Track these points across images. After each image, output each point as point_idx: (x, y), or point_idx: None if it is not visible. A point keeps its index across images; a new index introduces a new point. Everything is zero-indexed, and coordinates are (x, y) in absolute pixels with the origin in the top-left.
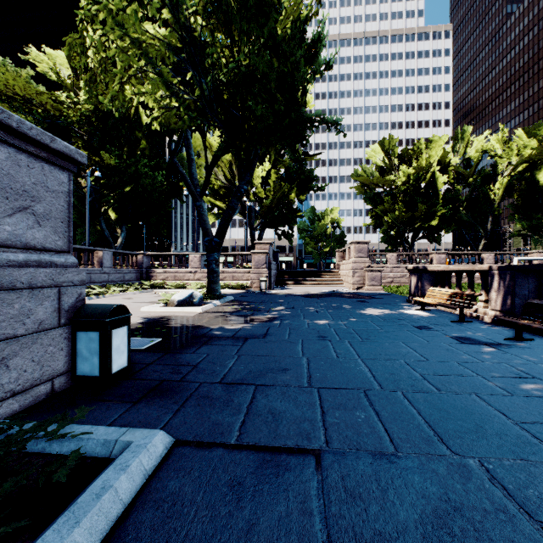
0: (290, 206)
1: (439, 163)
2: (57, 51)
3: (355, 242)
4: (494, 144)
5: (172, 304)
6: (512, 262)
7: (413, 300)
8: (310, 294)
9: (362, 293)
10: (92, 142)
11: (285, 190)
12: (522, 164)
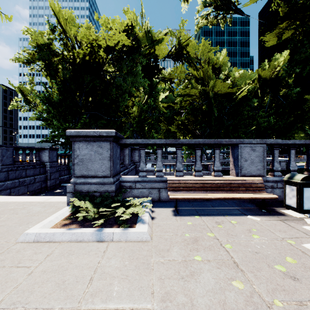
0: None
1: None
2: None
3: None
4: None
5: None
6: None
7: None
8: None
9: None
10: None
11: None
12: None
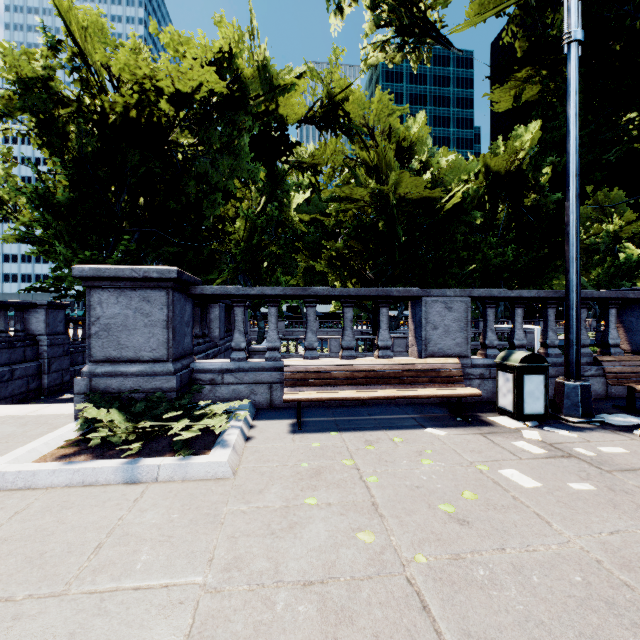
0: None
1: None
2: None
3: None
4: None
5: None
6: None
7: None
8: None
9: None
10: None
11: None
12: None
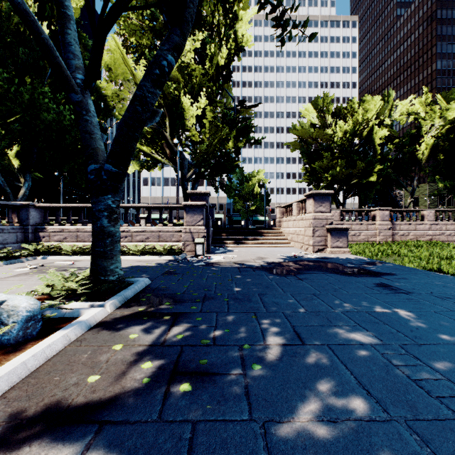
0: (229, 154)
1: (375, 119)
2: None
3: (316, 193)
4: (417, 107)
5: None
6: (450, 219)
7: None
8: (273, 265)
9: (340, 261)
10: None
11: (223, 134)
12: (449, 124)
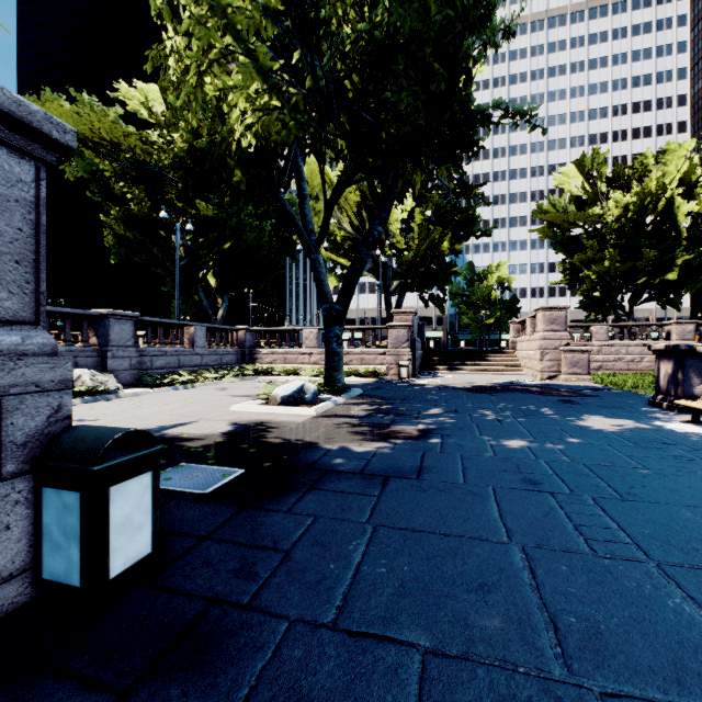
0: (442, 260)
1: (679, 183)
2: (150, 84)
3: (545, 308)
4: None
5: (274, 401)
6: None
7: (665, 403)
8: (477, 387)
9: (560, 387)
10: (188, 192)
11: (434, 237)
12: None
